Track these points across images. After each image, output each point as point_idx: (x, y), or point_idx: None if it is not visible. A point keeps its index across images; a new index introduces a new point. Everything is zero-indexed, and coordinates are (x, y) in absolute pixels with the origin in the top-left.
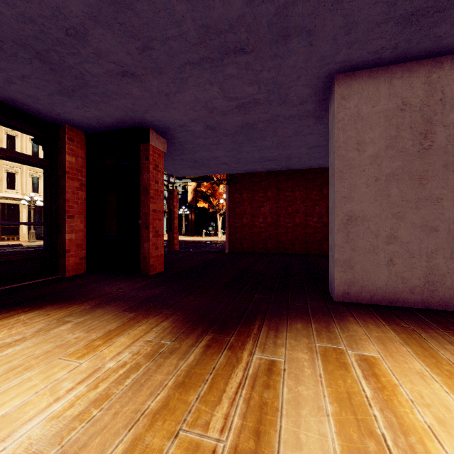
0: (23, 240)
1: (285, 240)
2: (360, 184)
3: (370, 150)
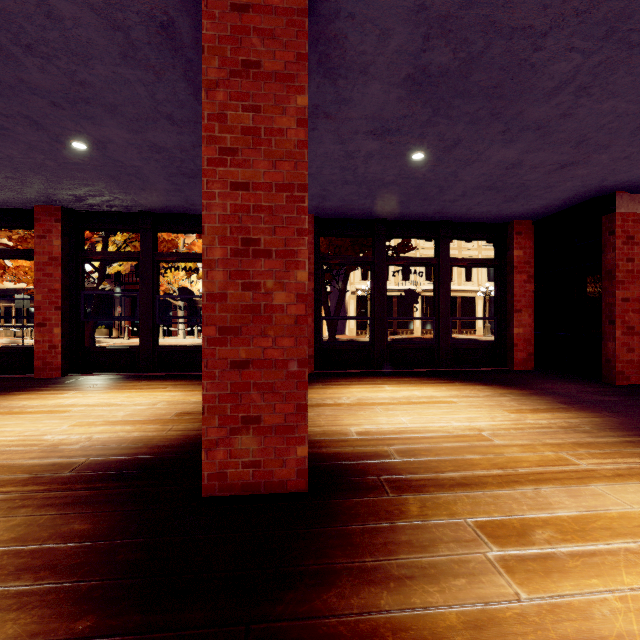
0: (478, 334)
1: None
2: None
3: None
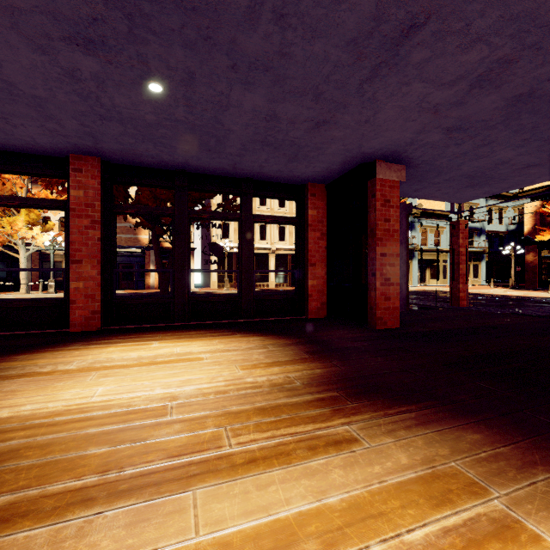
0: None
1: None
2: None
3: None
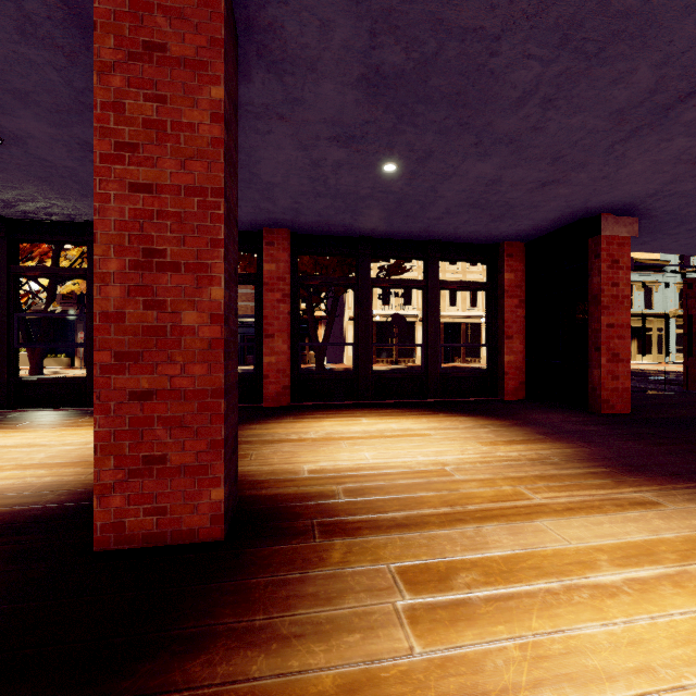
0: (483, 363)
1: None
2: None
3: None
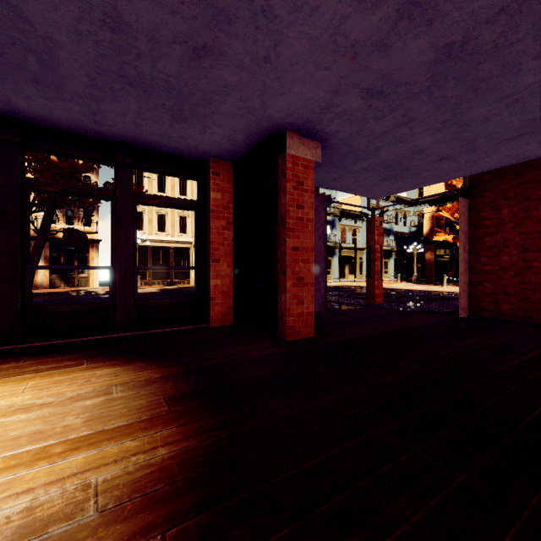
0: None
1: None
2: None
3: None
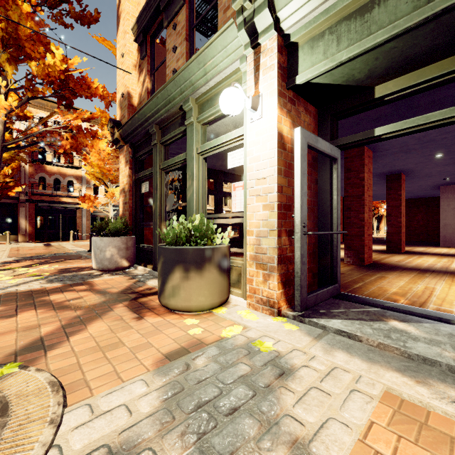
0: None
1: (432, 234)
2: (448, 215)
3: (451, 206)
